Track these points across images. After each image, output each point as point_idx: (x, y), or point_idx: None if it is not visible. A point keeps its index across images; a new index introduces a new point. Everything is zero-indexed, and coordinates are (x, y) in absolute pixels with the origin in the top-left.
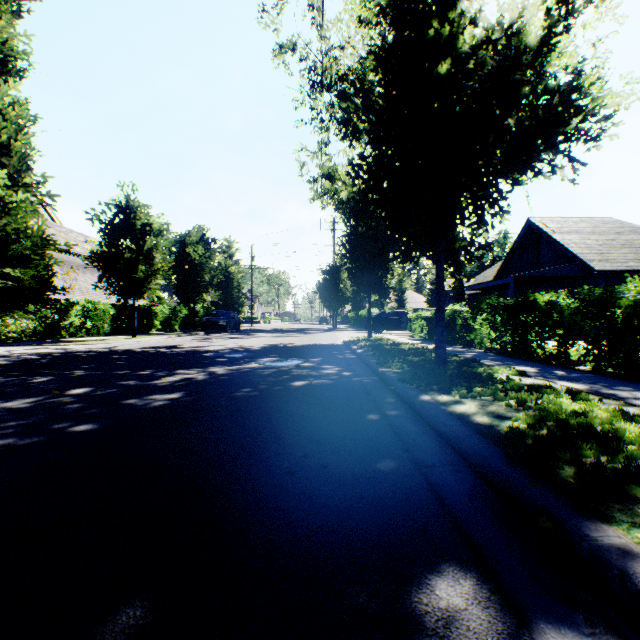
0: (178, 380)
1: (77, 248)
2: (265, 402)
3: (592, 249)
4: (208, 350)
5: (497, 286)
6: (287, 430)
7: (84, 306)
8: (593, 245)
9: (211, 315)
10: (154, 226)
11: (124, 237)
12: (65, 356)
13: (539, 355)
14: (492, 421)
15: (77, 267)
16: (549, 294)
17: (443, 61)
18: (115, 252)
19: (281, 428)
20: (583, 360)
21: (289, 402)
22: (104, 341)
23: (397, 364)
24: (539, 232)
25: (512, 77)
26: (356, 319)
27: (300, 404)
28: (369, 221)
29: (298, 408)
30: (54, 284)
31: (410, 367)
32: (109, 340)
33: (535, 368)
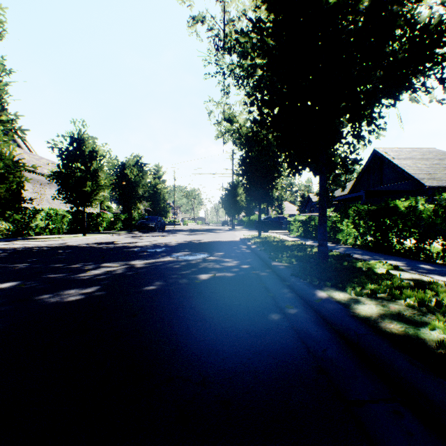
0: (100, 273)
1: (45, 170)
2: (170, 298)
3: (422, 170)
4: (136, 245)
5: (351, 198)
6: (186, 336)
7: (47, 212)
8: (423, 168)
9: (144, 219)
10: (99, 153)
11: (76, 160)
12: (21, 251)
13: (399, 250)
14: (406, 329)
15: (45, 184)
16: (409, 201)
17: (326, 3)
18: (69, 172)
19: (181, 333)
20: (444, 256)
21: (193, 298)
22: (60, 238)
23: (286, 258)
24: (382, 158)
25: (390, 9)
26: (248, 222)
27: (203, 300)
28: (260, 148)
29: (201, 305)
30: (27, 196)
31: (297, 261)
32: (64, 237)
33: (402, 262)
